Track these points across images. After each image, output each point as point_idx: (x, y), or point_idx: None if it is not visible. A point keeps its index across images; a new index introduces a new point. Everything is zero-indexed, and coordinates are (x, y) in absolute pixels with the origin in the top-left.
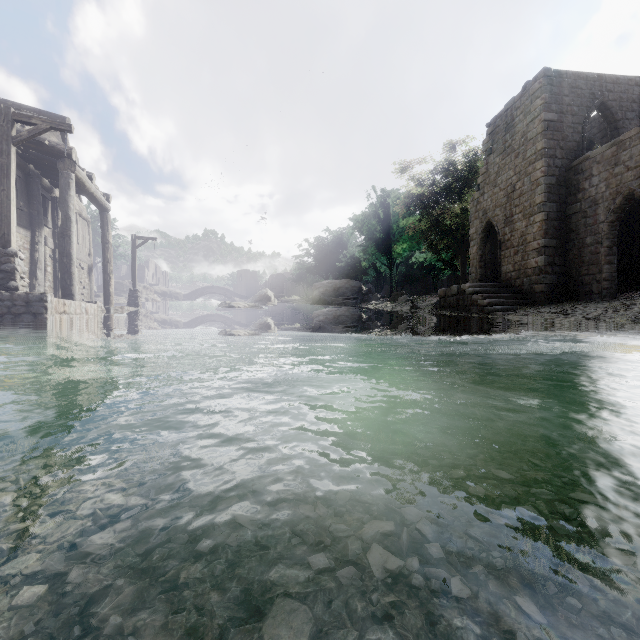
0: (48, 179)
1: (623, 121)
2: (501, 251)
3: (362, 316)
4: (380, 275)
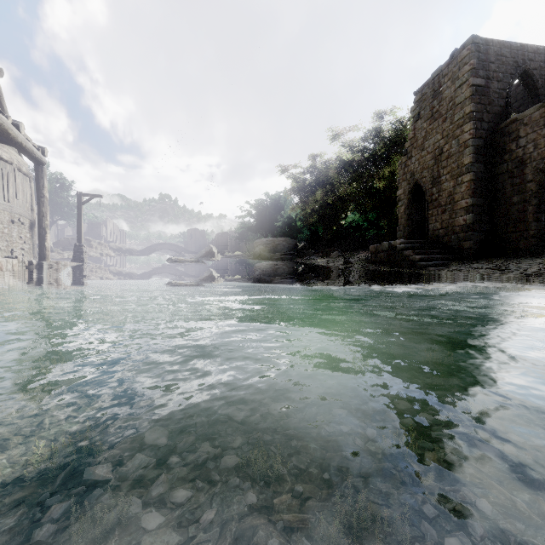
0: None
1: (543, 89)
2: (429, 210)
3: (298, 270)
4: (313, 233)
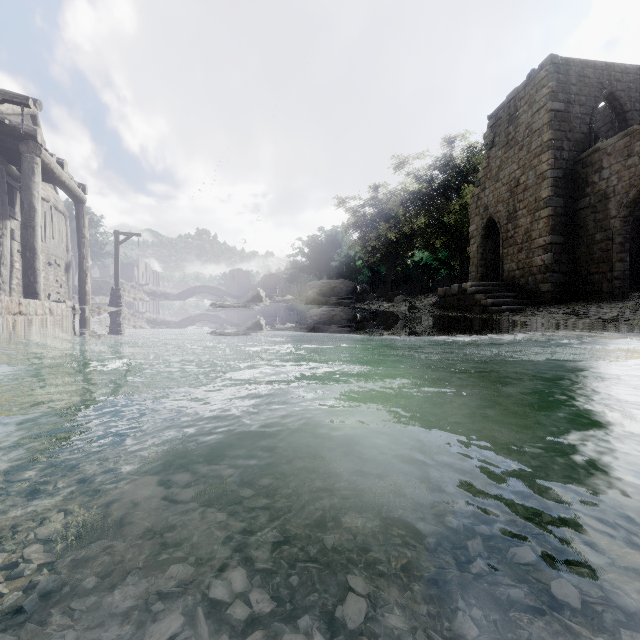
0: (16, 167)
1: (632, 112)
2: (504, 249)
3: (358, 316)
4: (375, 274)
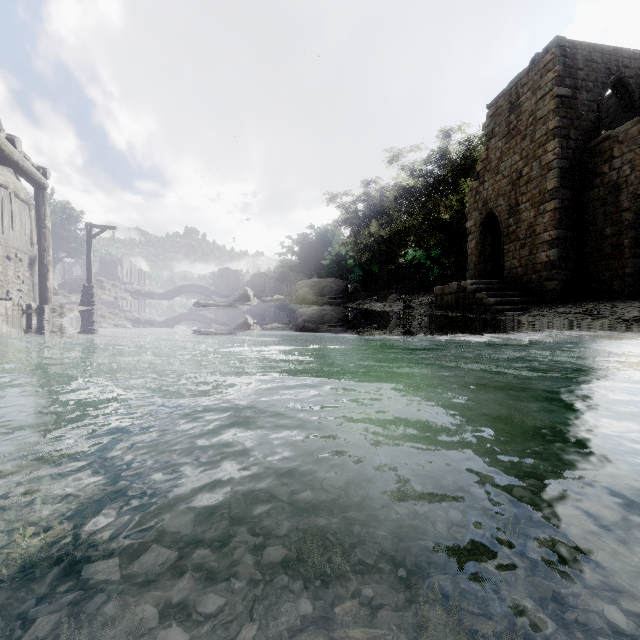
0: None
1: None
2: (504, 245)
3: (350, 316)
4: (367, 273)
